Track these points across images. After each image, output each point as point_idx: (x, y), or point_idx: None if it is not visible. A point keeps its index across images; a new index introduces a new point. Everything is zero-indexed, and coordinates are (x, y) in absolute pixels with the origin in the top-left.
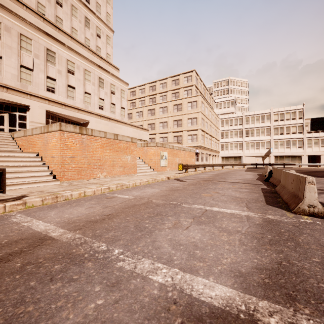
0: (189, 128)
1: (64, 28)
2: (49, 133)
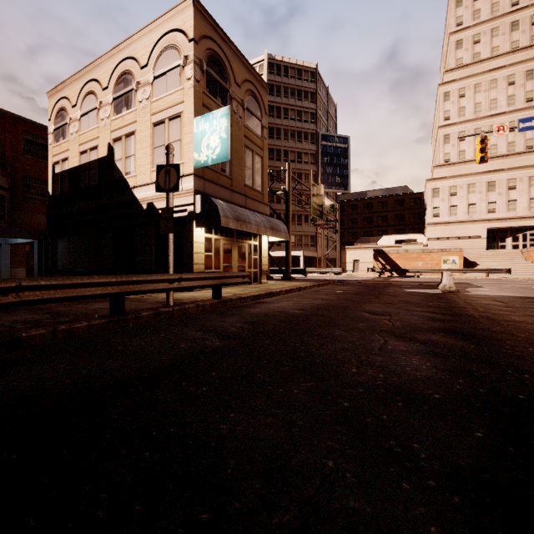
0: None
1: None
2: None
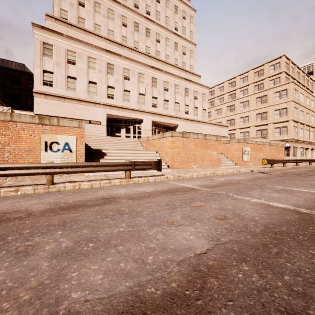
0: (276, 120)
1: (161, 57)
2: (164, 138)
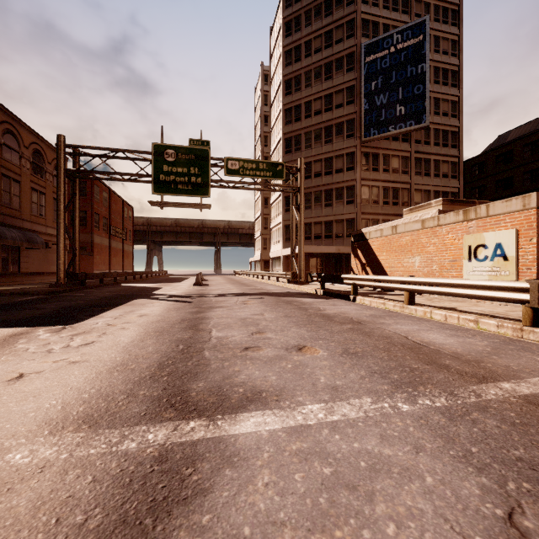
0: None
1: None
2: None
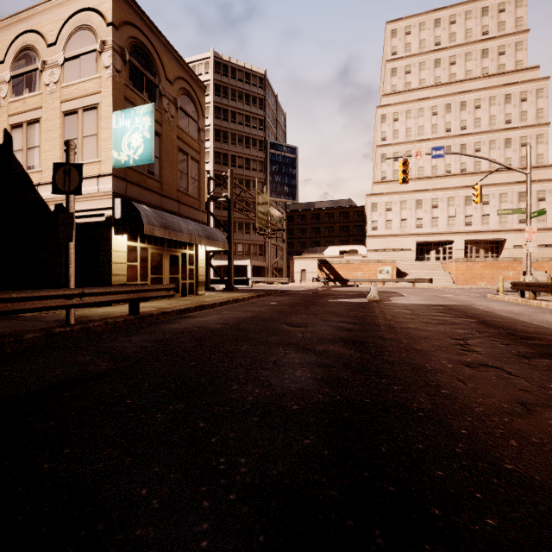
0: None
1: (482, 166)
2: (452, 263)
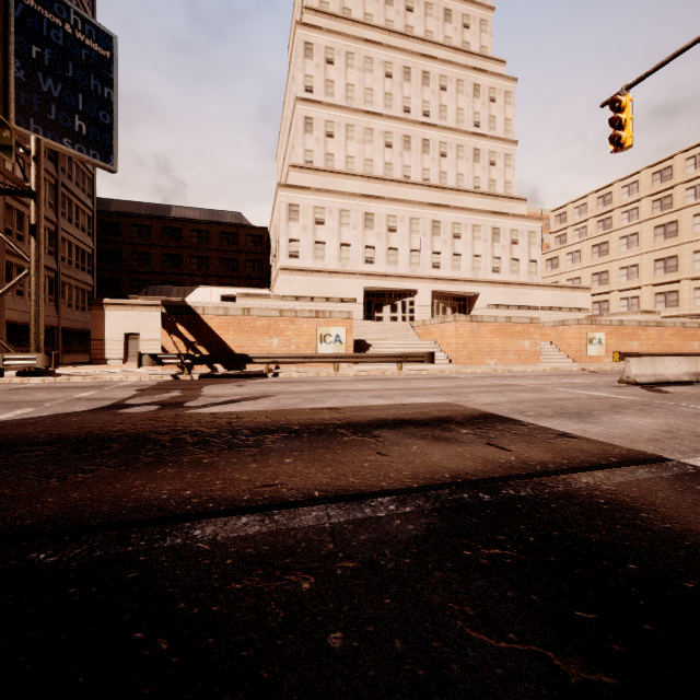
0: (698, 272)
1: (448, 181)
2: (445, 324)
